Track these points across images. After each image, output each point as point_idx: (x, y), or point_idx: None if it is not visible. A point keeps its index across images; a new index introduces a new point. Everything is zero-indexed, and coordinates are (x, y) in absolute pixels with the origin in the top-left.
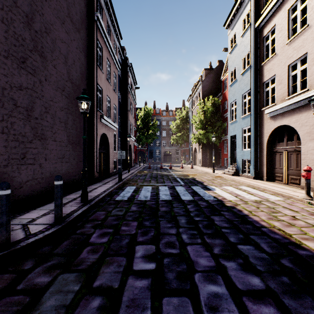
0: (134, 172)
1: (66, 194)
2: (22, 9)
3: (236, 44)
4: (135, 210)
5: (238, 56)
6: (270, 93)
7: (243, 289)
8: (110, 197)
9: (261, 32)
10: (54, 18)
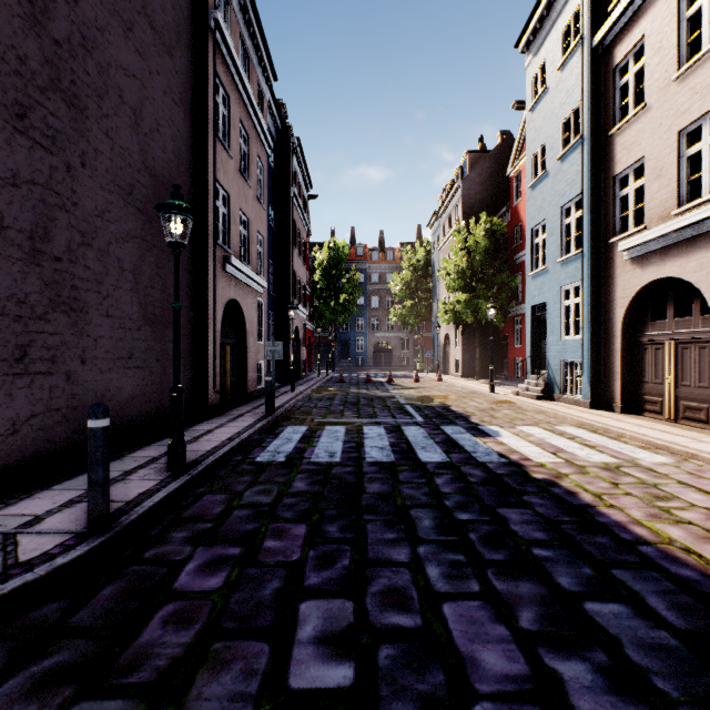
0: (304, 392)
1: (136, 447)
2: None
3: (547, 89)
4: (303, 490)
5: (550, 115)
6: (630, 203)
7: None
8: (243, 454)
9: (608, 55)
10: (105, 15)
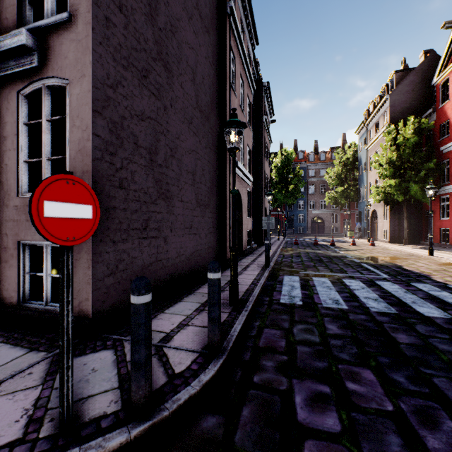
0: (277, 251)
1: (197, 285)
2: None
3: None
4: (339, 333)
5: None
6: None
7: None
8: (268, 296)
9: None
10: (180, 10)
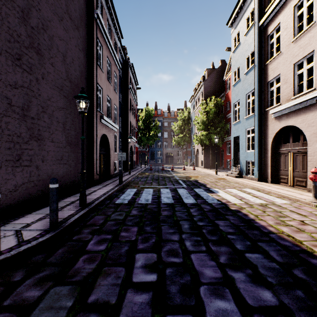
0: (135, 174)
1: (64, 197)
2: (17, 3)
3: (240, 43)
4: (136, 214)
5: (241, 55)
6: (274, 93)
7: (254, 305)
8: (110, 200)
9: (265, 30)
10: (51, 15)
